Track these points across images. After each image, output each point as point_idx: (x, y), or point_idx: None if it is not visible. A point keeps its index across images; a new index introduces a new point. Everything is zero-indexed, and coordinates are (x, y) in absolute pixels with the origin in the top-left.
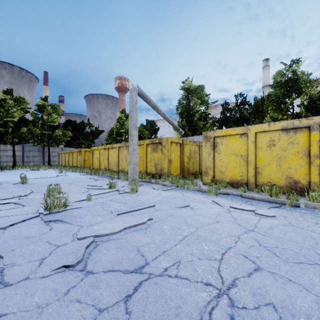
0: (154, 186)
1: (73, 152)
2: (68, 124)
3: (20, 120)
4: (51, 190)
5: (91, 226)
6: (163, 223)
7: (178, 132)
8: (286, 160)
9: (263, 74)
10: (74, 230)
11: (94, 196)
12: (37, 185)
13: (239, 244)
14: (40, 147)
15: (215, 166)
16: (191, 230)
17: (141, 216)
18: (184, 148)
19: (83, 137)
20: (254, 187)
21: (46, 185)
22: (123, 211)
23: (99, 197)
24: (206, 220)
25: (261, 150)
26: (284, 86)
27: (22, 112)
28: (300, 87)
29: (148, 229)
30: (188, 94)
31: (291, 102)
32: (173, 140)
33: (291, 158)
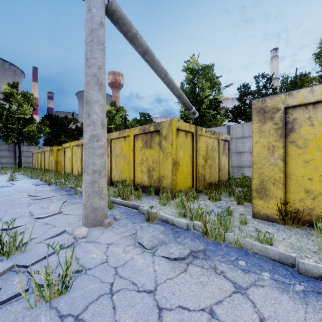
0: (141, 232)
1: (45, 151)
2: (48, 118)
3: None
4: None
5: None
6: None
7: None
8: None
9: (272, 66)
10: None
11: None
12: None
13: None
14: (11, 146)
15: (289, 176)
16: None
17: None
18: (198, 142)
19: (66, 134)
20: None
21: None
22: None
23: None
24: None
25: None
26: None
27: None
28: None
29: None
30: (194, 75)
31: None
32: (181, 126)
33: None
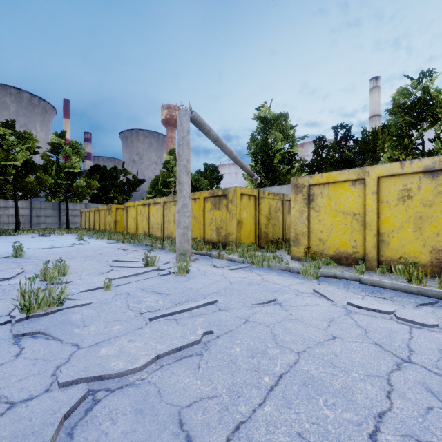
0: (215, 262)
1: (100, 210)
2: (95, 170)
3: (25, 164)
4: (49, 271)
5: (97, 346)
6: (232, 341)
7: (250, 181)
8: (432, 221)
9: (371, 99)
10: (61, 357)
11: (118, 281)
12: (37, 260)
13: (398, 404)
14: (55, 203)
15: (311, 230)
16: (288, 359)
17: (192, 322)
18: (261, 204)
19: (116, 189)
20: (376, 265)
21: (50, 259)
22: (161, 312)
23: (125, 282)
24: (311, 333)
25: (387, 206)
26: (408, 111)
27: (28, 153)
28: (434, 112)
29: (203, 357)
30: (265, 125)
31: (421, 135)
32: (245, 191)
33: (440, 218)
